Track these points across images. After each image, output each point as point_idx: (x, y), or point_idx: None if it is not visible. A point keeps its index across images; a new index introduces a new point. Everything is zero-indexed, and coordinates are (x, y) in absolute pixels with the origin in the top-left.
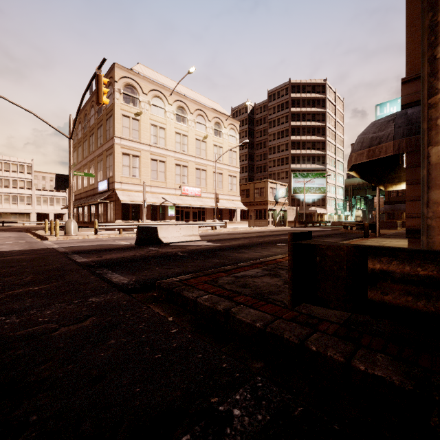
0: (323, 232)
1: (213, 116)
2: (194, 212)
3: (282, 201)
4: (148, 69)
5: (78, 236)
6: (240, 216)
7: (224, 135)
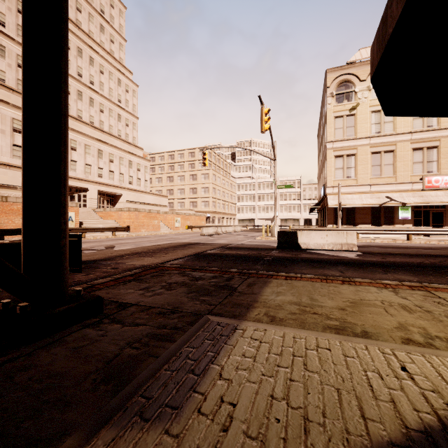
0: None
1: None
2: None
3: None
4: None
5: (275, 238)
6: None
7: None
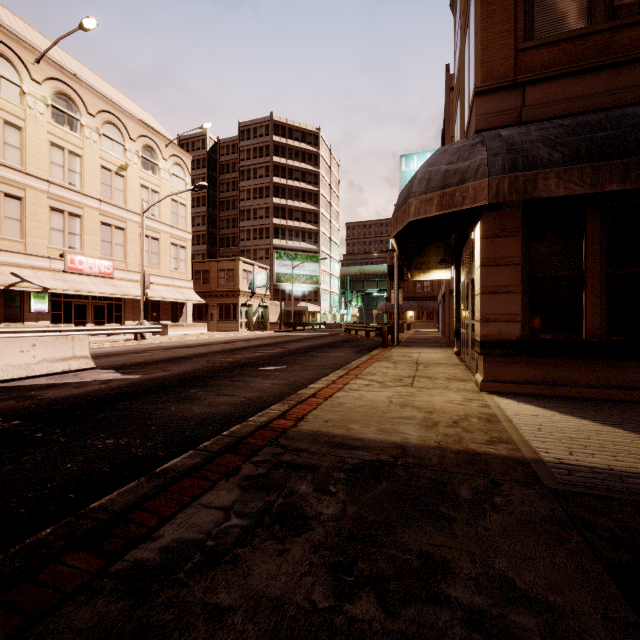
0: (323, 339)
1: (140, 133)
2: (99, 307)
3: (262, 293)
4: None
5: None
6: (194, 315)
7: (163, 172)
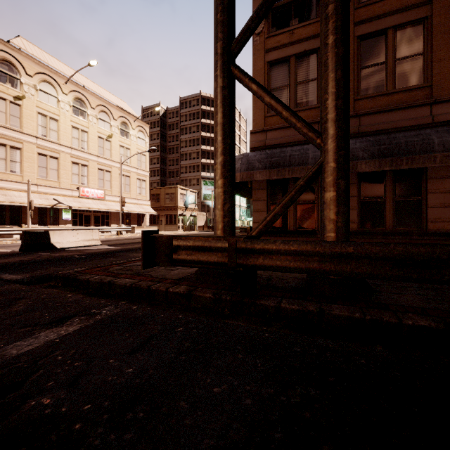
0: None
1: (119, 115)
2: (97, 216)
3: (192, 207)
4: (34, 47)
5: None
6: (151, 221)
7: (132, 137)
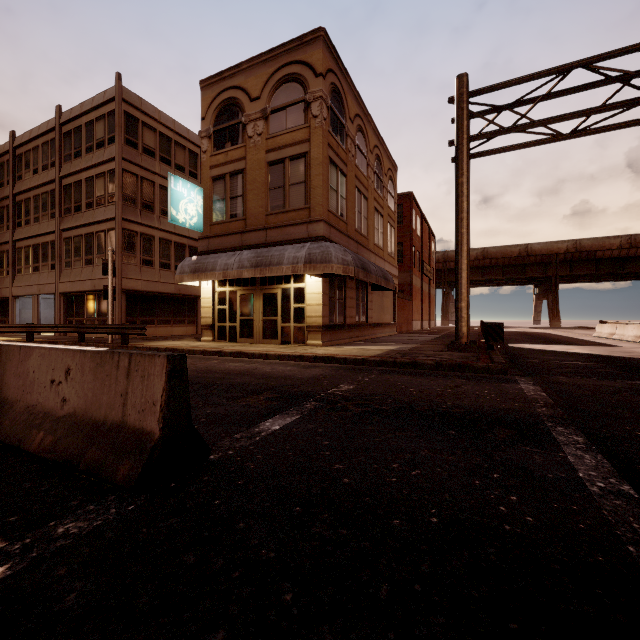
0: None
1: None
2: None
3: None
4: None
5: None
6: None
7: None
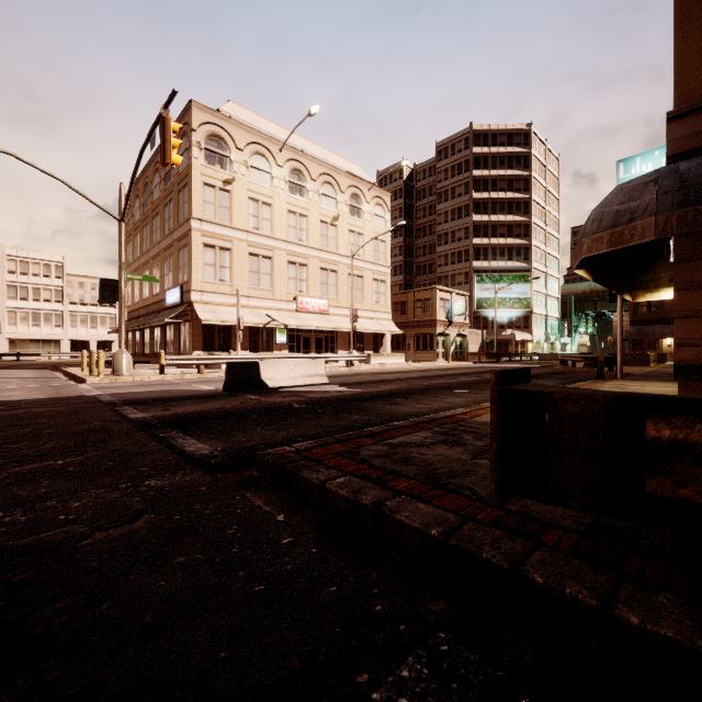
0: None
1: (348, 184)
2: (318, 339)
3: (460, 321)
4: (245, 110)
5: (134, 377)
6: (392, 345)
7: (366, 215)
